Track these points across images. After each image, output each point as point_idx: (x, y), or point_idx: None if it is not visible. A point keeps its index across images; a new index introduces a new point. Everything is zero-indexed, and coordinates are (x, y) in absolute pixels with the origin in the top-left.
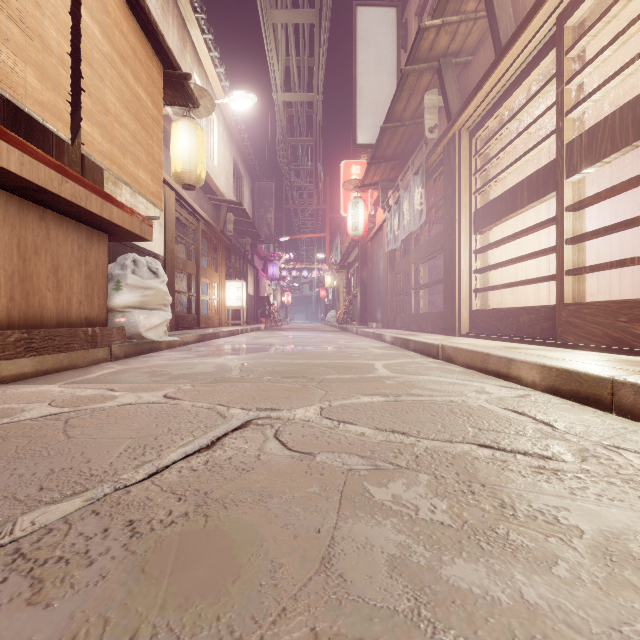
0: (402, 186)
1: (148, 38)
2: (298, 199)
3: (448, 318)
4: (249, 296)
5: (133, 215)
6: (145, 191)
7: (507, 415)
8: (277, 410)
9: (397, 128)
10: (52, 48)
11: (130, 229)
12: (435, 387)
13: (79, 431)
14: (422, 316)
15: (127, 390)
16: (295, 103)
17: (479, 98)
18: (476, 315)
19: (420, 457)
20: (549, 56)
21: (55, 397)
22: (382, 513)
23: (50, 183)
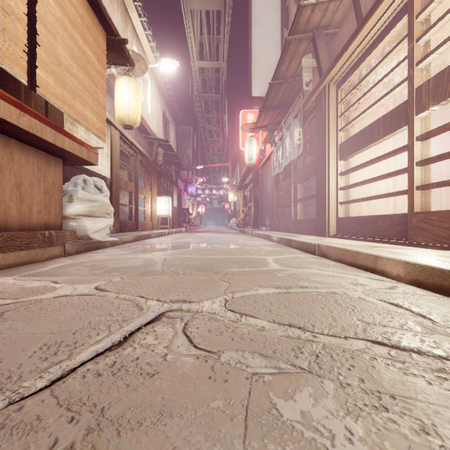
0: (284, 128)
1: (94, 10)
2: (209, 139)
3: (320, 223)
4: (174, 208)
5: (82, 145)
6: (91, 127)
7: (386, 307)
8: (188, 302)
9: (281, 84)
10: (10, 7)
11: (79, 155)
12: (318, 279)
13: (8, 325)
14: (300, 222)
15: (67, 282)
16: (207, 69)
17: (344, 58)
18: (341, 221)
19: (320, 357)
20: (401, 22)
21: (5, 289)
22: (294, 443)
23: (9, 116)
